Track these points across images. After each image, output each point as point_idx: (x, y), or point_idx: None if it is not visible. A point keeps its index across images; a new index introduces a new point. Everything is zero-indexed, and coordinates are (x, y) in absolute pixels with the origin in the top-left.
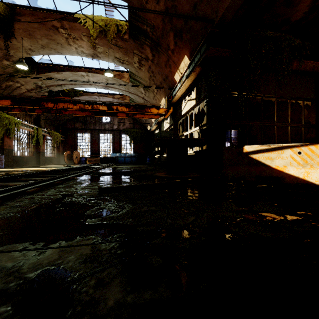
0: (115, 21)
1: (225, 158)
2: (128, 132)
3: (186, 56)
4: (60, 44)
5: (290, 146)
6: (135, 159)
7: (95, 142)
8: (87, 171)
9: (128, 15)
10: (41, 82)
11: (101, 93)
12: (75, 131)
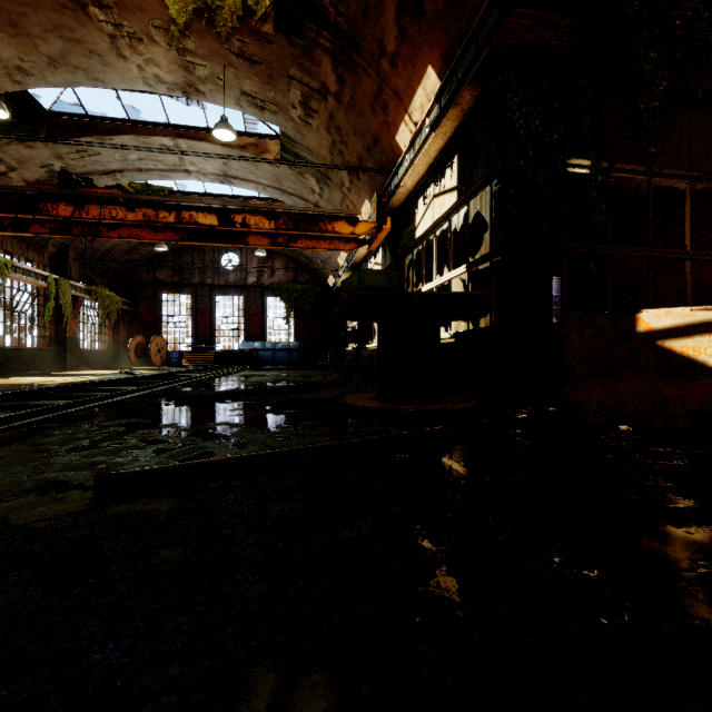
0: None
1: (569, 351)
2: (283, 292)
3: (432, 67)
4: (96, 55)
5: None
6: (298, 355)
7: (204, 316)
8: (156, 388)
9: None
10: (62, 164)
11: (216, 195)
12: (155, 290)
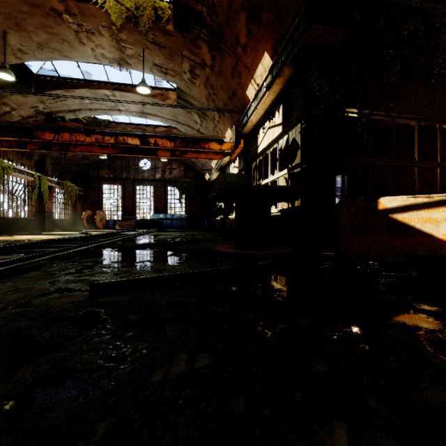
0: (152, 1)
1: (342, 220)
2: (178, 183)
3: (267, 53)
4: (66, 42)
5: None
6: (187, 222)
7: (129, 198)
8: (104, 241)
9: None
10: (43, 106)
11: (137, 124)
12: (99, 182)
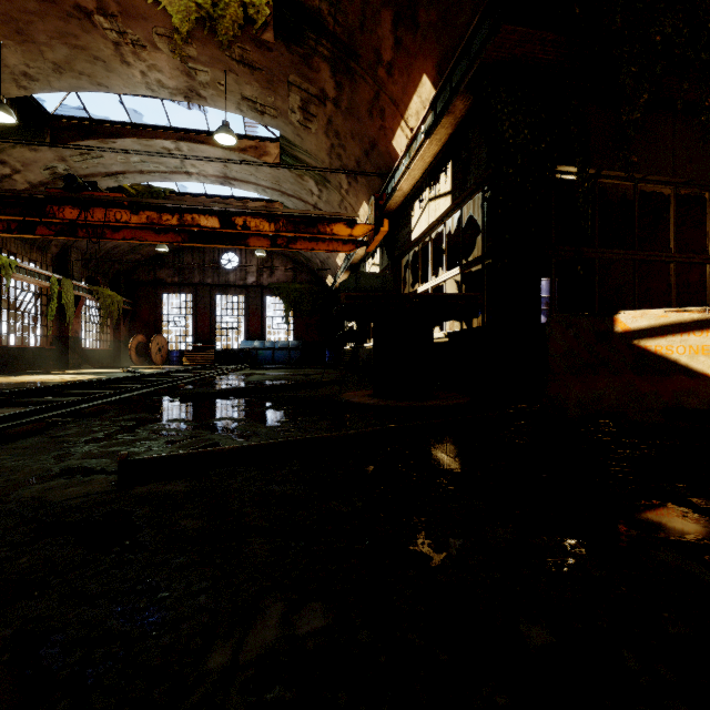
0: None
1: (553, 350)
2: (282, 292)
3: (427, 76)
4: (100, 61)
5: None
6: (297, 354)
7: (204, 315)
8: (160, 385)
9: None
10: (65, 167)
11: (216, 196)
12: (156, 289)
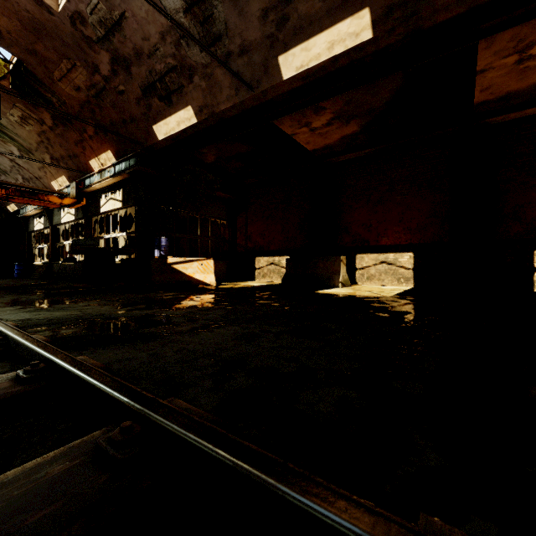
0: None
1: (153, 267)
2: None
3: (111, 151)
4: None
5: (197, 260)
6: None
7: None
8: None
9: (13, 59)
10: None
11: None
12: None
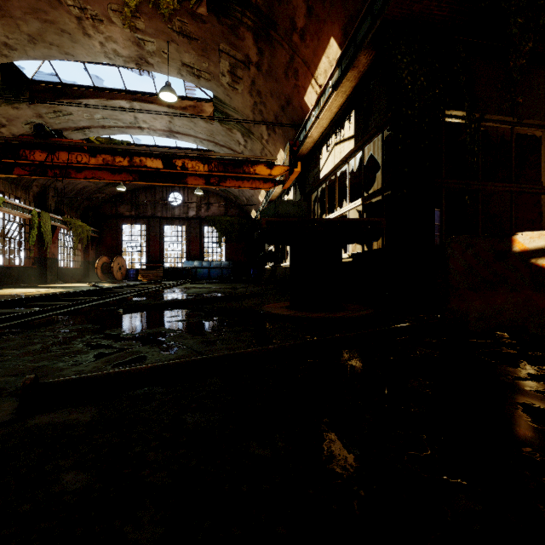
0: None
1: (453, 268)
2: (216, 223)
3: (334, 38)
4: (66, 34)
5: None
6: (228, 271)
7: (155, 241)
8: (111, 298)
9: None
10: (42, 122)
11: (164, 147)
12: (117, 221)
